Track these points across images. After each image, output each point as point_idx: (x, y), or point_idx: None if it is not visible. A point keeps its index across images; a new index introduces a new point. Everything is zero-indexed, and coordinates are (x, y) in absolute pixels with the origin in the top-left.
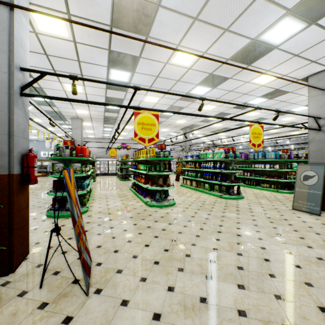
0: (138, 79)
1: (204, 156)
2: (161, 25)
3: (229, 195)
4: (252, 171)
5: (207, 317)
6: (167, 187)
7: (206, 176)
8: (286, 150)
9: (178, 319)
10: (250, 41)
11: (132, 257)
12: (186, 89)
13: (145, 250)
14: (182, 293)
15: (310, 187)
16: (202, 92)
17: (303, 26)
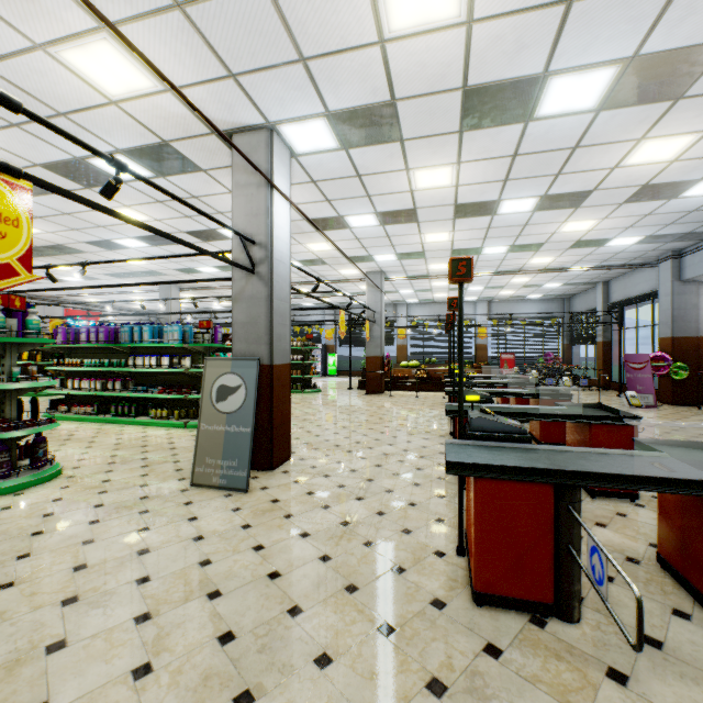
0: None
1: None
2: None
3: None
4: (132, 376)
5: None
6: None
7: None
8: (207, 321)
9: None
10: None
11: None
12: None
13: None
14: None
15: (231, 417)
16: None
17: None
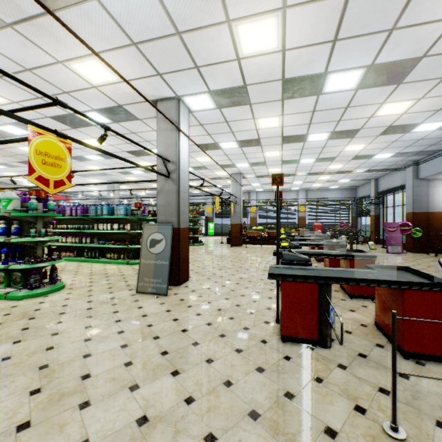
0: None
1: None
2: None
3: (28, 289)
4: (96, 235)
5: None
6: None
7: None
8: (139, 203)
9: None
10: None
11: None
12: None
13: None
14: None
15: (158, 256)
16: None
17: None
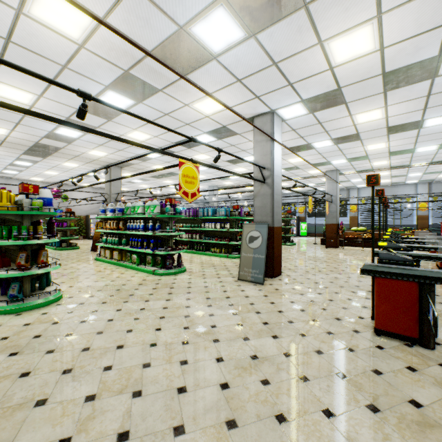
0: None
1: (131, 211)
2: None
3: (165, 269)
4: (202, 232)
5: None
6: (39, 269)
7: (135, 242)
8: (237, 205)
9: None
10: (178, 29)
11: None
12: (88, 91)
13: None
14: None
15: (255, 250)
16: (122, 105)
17: (242, 34)
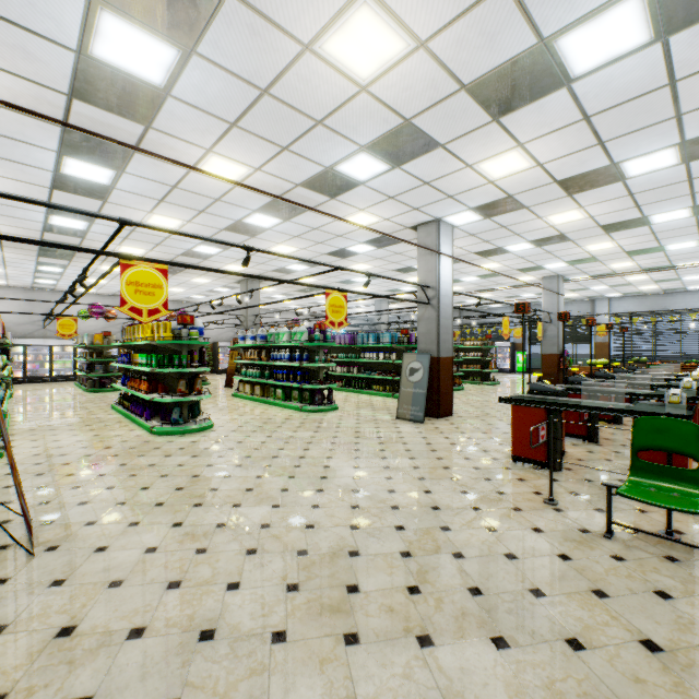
0: (132, 184)
1: (275, 338)
2: (174, 118)
3: (314, 405)
4: (362, 364)
5: (221, 537)
6: (196, 396)
7: (279, 375)
8: (405, 329)
9: (182, 546)
10: (324, 169)
11: (116, 505)
12: (235, 215)
13: (142, 494)
14: (194, 525)
15: (416, 384)
16: (267, 224)
17: (386, 167)
